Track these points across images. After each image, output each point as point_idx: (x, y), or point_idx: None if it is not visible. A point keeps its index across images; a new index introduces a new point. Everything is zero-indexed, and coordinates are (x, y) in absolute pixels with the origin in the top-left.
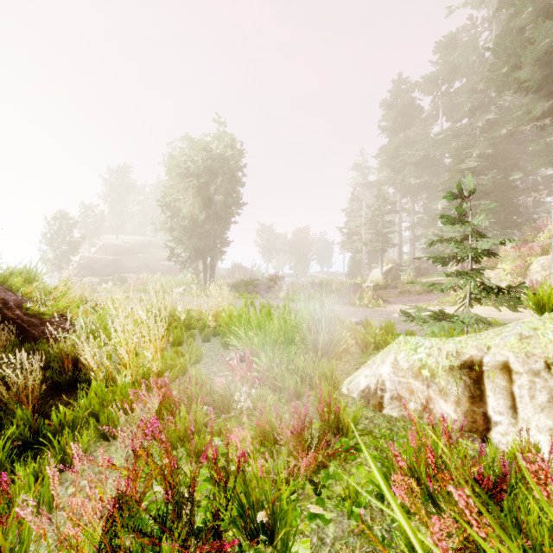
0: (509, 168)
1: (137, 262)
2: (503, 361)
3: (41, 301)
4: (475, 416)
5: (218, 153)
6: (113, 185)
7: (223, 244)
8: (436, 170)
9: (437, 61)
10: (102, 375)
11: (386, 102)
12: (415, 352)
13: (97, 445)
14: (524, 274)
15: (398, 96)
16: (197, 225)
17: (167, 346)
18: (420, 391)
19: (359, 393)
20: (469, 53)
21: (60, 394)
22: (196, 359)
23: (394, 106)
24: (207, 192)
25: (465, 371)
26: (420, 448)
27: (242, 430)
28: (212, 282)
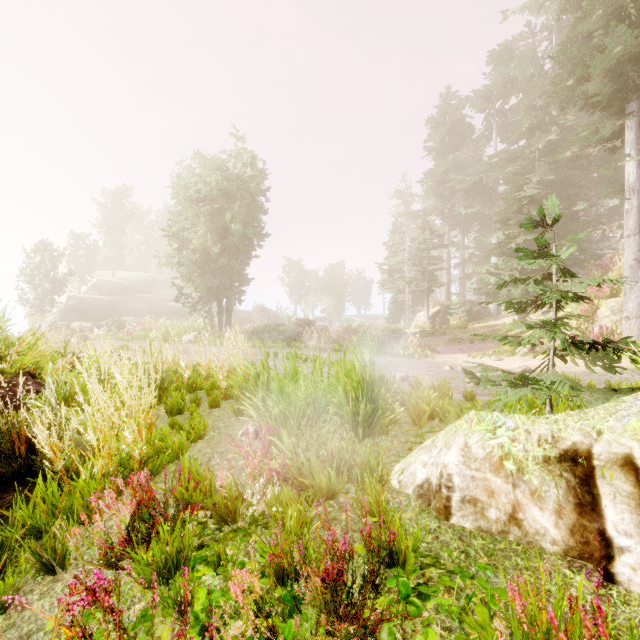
0: (571, 198)
1: (139, 303)
2: (624, 454)
3: (1, 356)
4: (587, 535)
5: (235, 173)
6: (110, 210)
7: (242, 283)
8: (490, 199)
9: (491, 73)
10: (61, 464)
11: (433, 119)
12: (493, 434)
13: (36, 580)
14: (592, 319)
15: (446, 112)
16: (210, 259)
17: (163, 414)
18: (503, 493)
19: (416, 489)
20: (527, 64)
21: (5, 489)
22: (198, 435)
23: (442, 124)
24: (223, 220)
25: (566, 465)
26: (532, 621)
27: (246, 574)
28: (229, 327)
